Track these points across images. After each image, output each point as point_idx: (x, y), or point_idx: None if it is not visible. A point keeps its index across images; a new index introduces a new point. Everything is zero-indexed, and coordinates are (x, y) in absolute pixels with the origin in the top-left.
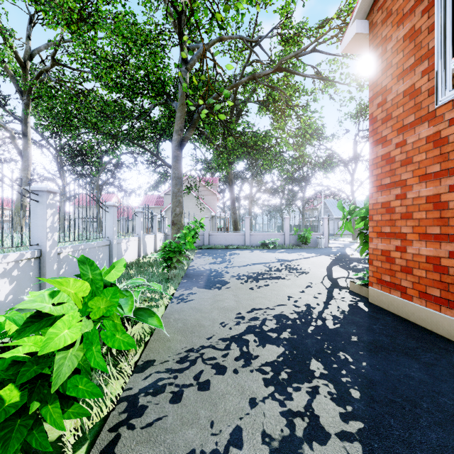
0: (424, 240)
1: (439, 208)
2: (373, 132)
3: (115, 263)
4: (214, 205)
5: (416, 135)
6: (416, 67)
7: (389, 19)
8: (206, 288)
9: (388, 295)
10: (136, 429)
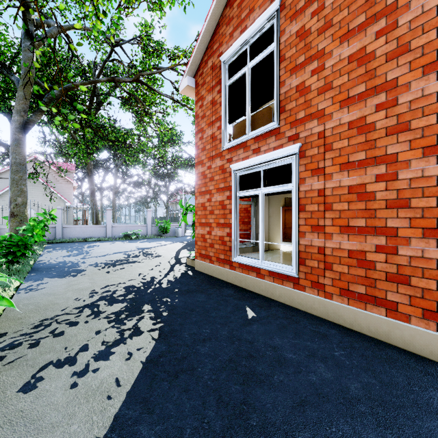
0: (218, 226)
1: (224, 208)
2: (197, 155)
3: None
4: (70, 194)
5: (215, 163)
6: (215, 123)
7: (205, 86)
8: (59, 277)
9: (204, 263)
10: None
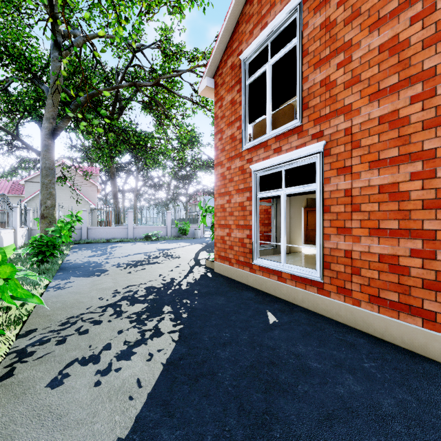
0: (238, 228)
1: (243, 210)
2: (217, 156)
3: (5, 248)
4: (94, 197)
5: (235, 164)
6: (235, 123)
7: (224, 86)
8: (84, 276)
9: (223, 265)
10: (29, 361)
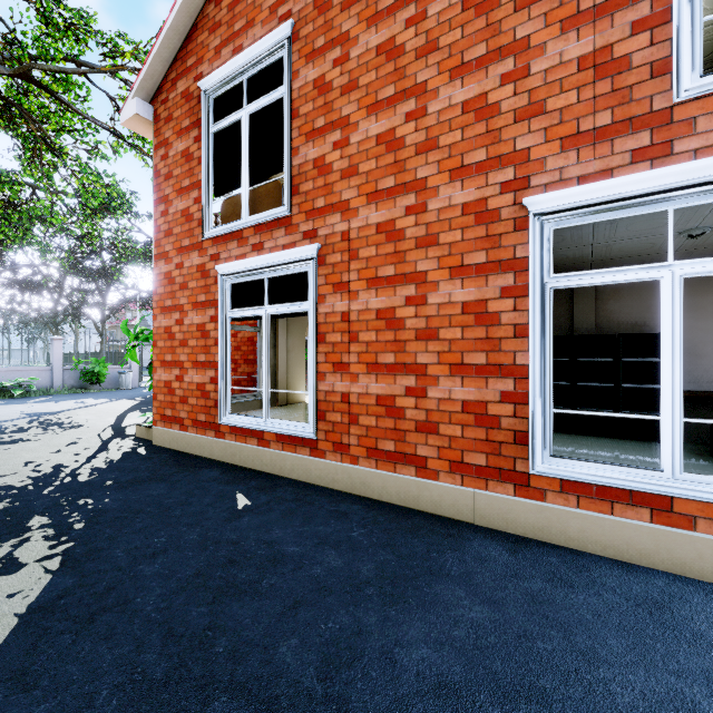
0: (196, 367)
1: (205, 337)
2: (158, 242)
3: None
4: None
5: (190, 260)
6: (190, 191)
7: (171, 123)
8: None
9: (170, 431)
10: None
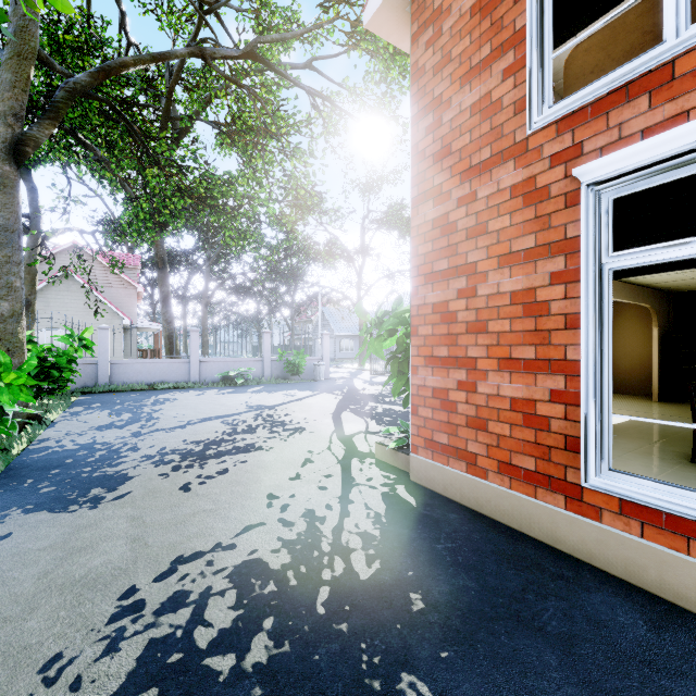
0: (508, 370)
1: (533, 314)
2: (419, 177)
3: None
4: (131, 306)
5: (493, 183)
6: (493, 63)
7: None
8: (52, 508)
9: (445, 469)
10: None
